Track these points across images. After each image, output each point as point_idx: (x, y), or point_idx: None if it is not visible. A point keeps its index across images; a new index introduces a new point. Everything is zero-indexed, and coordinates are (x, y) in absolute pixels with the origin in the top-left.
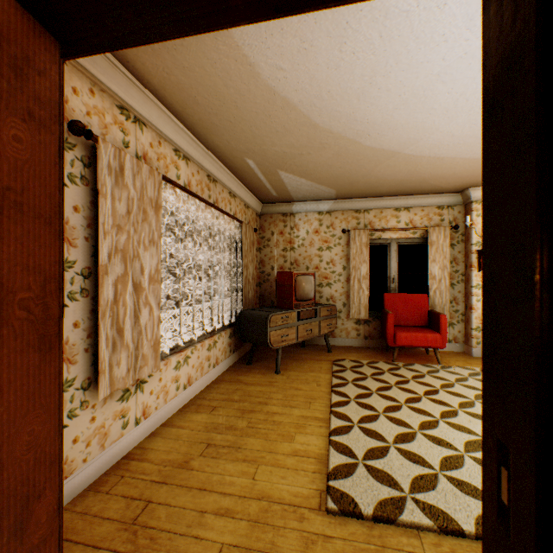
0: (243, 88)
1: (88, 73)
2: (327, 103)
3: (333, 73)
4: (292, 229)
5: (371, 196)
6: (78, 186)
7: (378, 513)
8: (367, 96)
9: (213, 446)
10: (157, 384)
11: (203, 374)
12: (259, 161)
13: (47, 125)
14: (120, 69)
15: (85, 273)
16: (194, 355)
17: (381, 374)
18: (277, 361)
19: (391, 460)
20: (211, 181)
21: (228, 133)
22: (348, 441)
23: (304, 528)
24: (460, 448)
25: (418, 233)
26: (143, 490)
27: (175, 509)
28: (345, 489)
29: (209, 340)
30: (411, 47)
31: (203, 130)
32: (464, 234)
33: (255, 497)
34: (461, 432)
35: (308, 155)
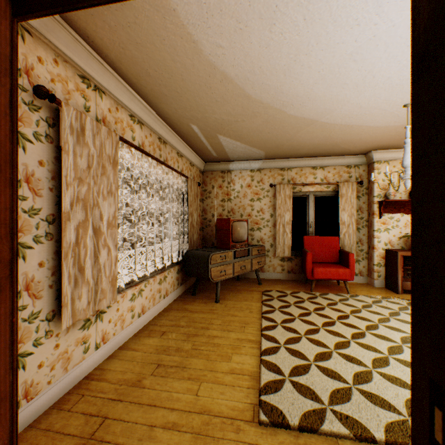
0: (188, 63)
1: (52, 45)
2: (258, 77)
3: (264, 50)
4: (229, 183)
5: (294, 157)
6: (43, 143)
7: (303, 424)
8: (292, 72)
9: (163, 366)
10: (115, 314)
11: (155, 304)
12: (202, 126)
13: None
14: (81, 43)
15: (50, 219)
16: (147, 288)
17: (302, 302)
18: (217, 292)
19: (313, 376)
20: (161, 142)
21: (176, 102)
22: (276, 360)
23: (240, 439)
24: (369, 365)
25: (331, 187)
26: (100, 407)
27: (128, 424)
28: (274, 403)
29: (160, 275)
30: (330, 30)
31: (154, 99)
32: (367, 188)
33: (198, 411)
34: (369, 351)
35: (243, 122)
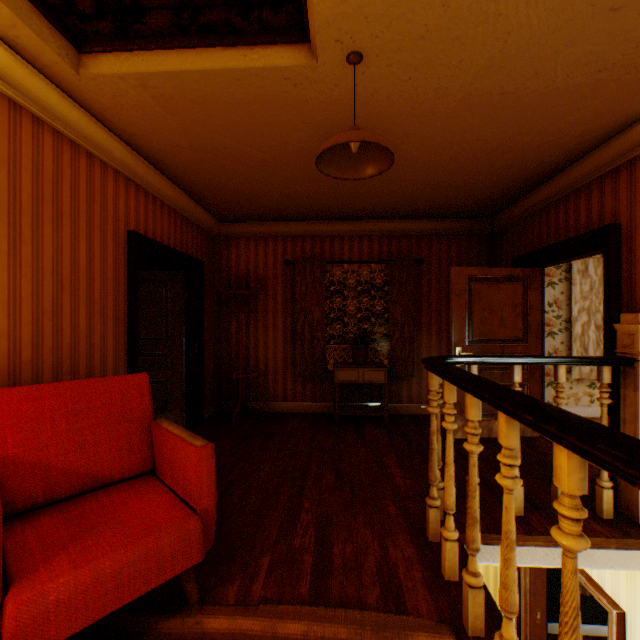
0: None
1: None
2: None
3: None
4: None
5: None
6: (562, 283)
7: None
8: None
9: None
10: None
11: None
12: None
13: (537, 289)
14: None
15: (565, 321)
16: None
17: None
18: None
19: None
20: None
21: None
22: None
23: None
24: None
25: None
26: None
27: None
28: None
29: None
30: None
31: None
32: None
33: None
34: None
35: None
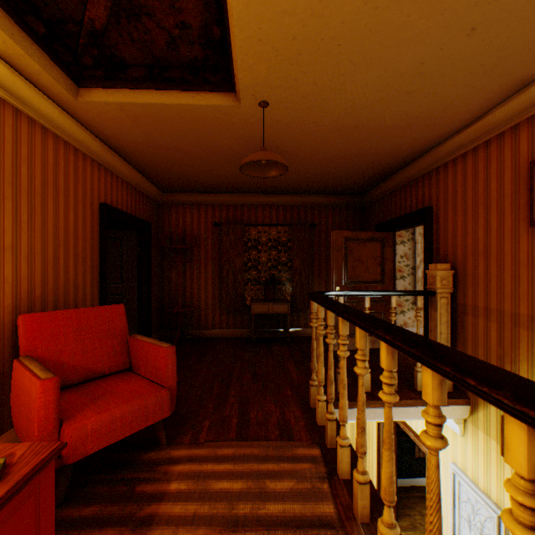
0: None
1: None
2: None
3: None
4: None
5: None
6: (409, 242)
7: None
8: None
9: None
10: None
11: None
12: None
13: (390, 246)
14: None
15: (412, 268)
16: None
17: None
18: None
19: None
20: None
21: None
22: None
23: None
24: None
25: None
26: None
27: None
28: None
29: None
30: None
31: None
32: None
33: None
34: None
35: None
